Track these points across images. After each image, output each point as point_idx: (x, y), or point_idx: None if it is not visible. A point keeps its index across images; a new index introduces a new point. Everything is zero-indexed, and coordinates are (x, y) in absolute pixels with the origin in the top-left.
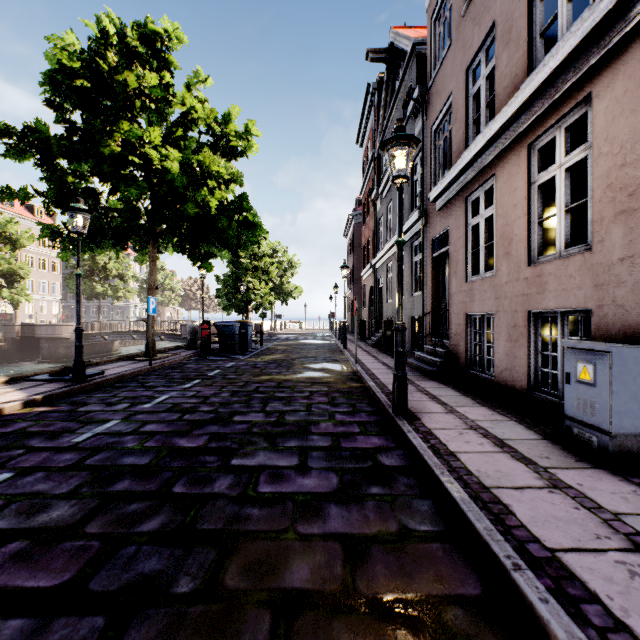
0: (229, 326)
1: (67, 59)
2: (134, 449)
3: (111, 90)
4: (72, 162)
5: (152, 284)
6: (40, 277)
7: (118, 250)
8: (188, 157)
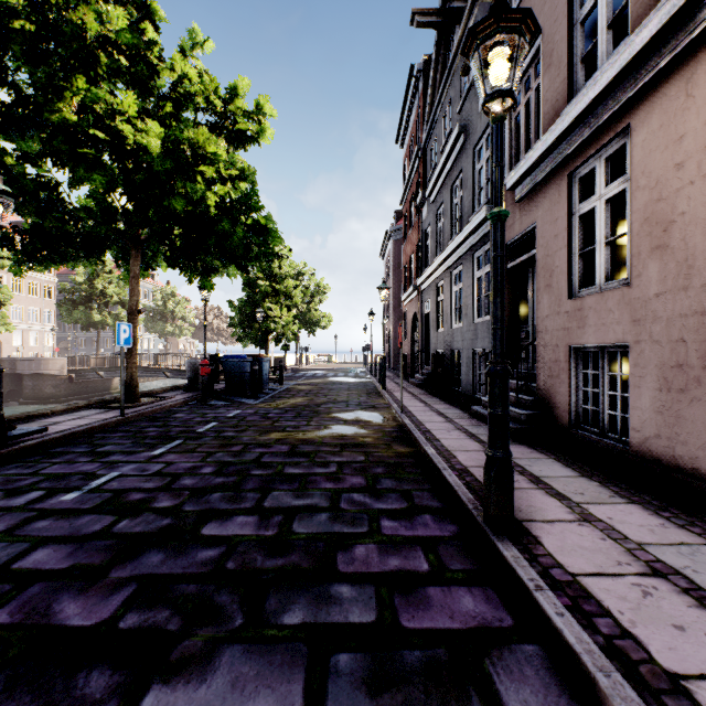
0: (238, 361)
1: None
2: None
3: (61, 33)
4: (13, 138)
5: (133, 307)
6: (30, 304)
7: (92, 264)
8: (174, 133)
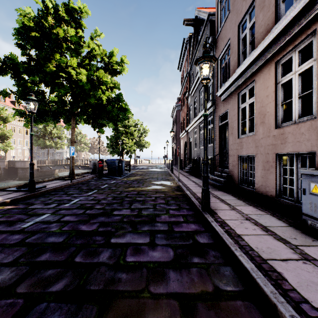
0: (113, 162)
1: (27, 21)
2: (55, 232)
3: (50, 38)
4: (30, 76)
5: (72, 140)
6: (18, 137)
7: (55, 122)
8: (91, 73)
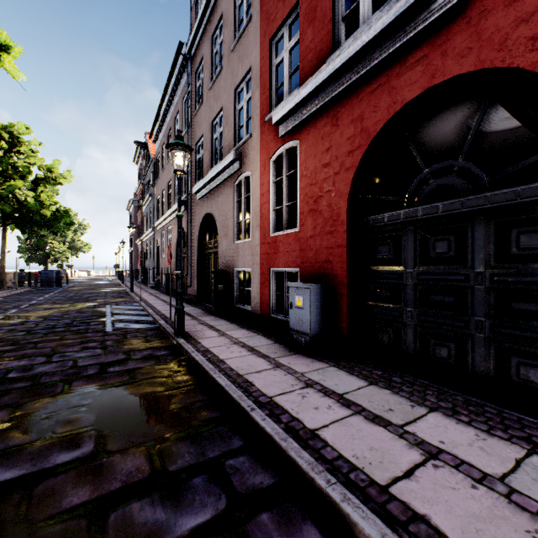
0: (50, 273)
1: None
2: (61, 299)
3: None
4: None
5: (5, 250)
6: None
7: None
8: (38, 194)
